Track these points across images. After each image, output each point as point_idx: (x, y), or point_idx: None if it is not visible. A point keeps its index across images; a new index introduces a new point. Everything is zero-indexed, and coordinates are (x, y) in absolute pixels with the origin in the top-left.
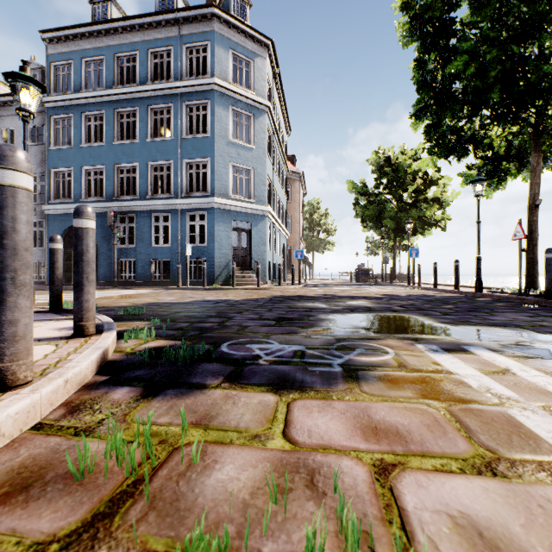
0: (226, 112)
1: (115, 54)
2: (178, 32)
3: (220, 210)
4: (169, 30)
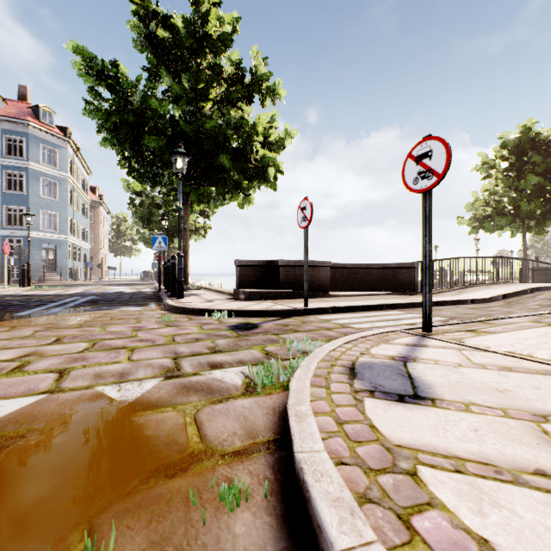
0: (38, 180)
1: None
2: (0, 126)
3: (34, 238)
4: None
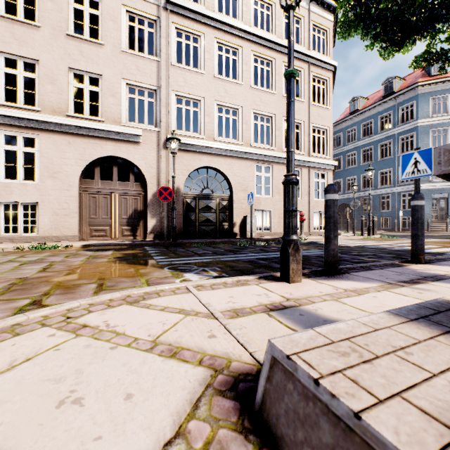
0: (426, 134)
1: (361, 124)
2: (395, 103)
3: (422, 190)
4: (389, 103)
